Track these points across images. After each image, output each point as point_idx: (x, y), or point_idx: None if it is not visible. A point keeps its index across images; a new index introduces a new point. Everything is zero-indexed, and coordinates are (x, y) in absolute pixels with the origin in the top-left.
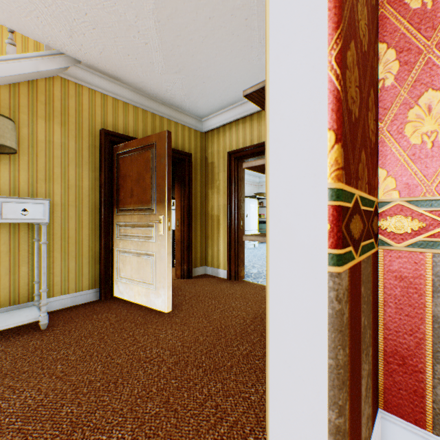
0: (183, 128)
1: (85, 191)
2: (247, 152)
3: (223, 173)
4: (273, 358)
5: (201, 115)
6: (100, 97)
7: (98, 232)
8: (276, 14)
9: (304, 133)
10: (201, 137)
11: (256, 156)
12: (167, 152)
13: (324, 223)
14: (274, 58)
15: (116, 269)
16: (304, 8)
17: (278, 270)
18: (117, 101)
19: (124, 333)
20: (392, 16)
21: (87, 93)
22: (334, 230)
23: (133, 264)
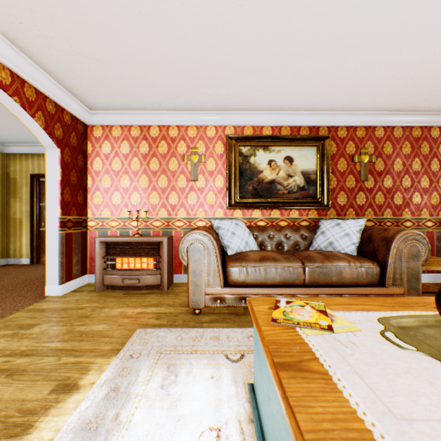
0: None
1: None
2: None
3: (27, 188)
4: (48, 253)
5: (5, 142)
6: None
7: None
8: (49, 178)
9: (55, 206)
10: (3, 157)
11: None
12: None
13: (58, 224)
14: (48, 188)
15: None
16: (55, 181)
17: (49, 234)
18: None
19: None
20: (91, 169)
21: None
22: (61, 225)
23: None
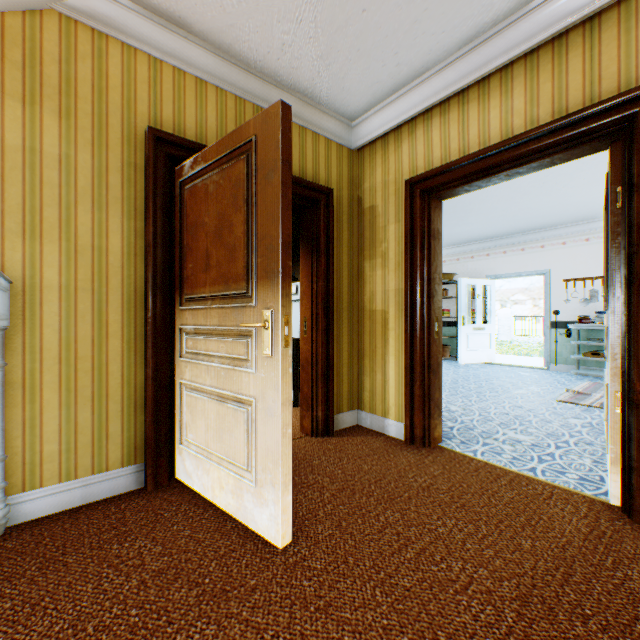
0: (315, 139)
1: (114, 259)
2: (454, 173)
3: (396, 226)
4: None
5: (351, 111)
6: (145, 63)
7: (142, 346)
8: None
9: None
10: (349, 160)
11: (473, 181)
12: (281, 153)
13: None
14: None
15: (179, 424)
16: None
17: None
18: (182, 75)
19: (162, 636)
20: None
21: (118, 53)
22: None
23: (210, 417)
